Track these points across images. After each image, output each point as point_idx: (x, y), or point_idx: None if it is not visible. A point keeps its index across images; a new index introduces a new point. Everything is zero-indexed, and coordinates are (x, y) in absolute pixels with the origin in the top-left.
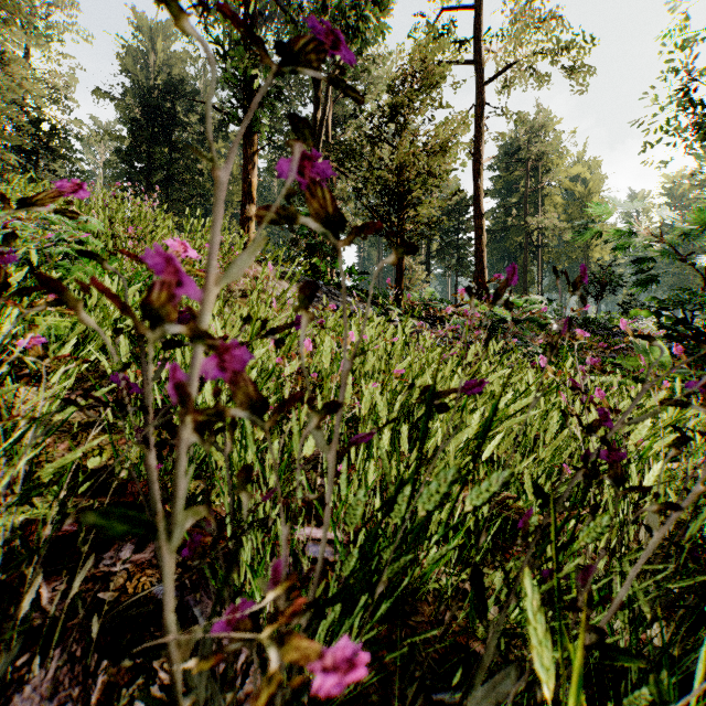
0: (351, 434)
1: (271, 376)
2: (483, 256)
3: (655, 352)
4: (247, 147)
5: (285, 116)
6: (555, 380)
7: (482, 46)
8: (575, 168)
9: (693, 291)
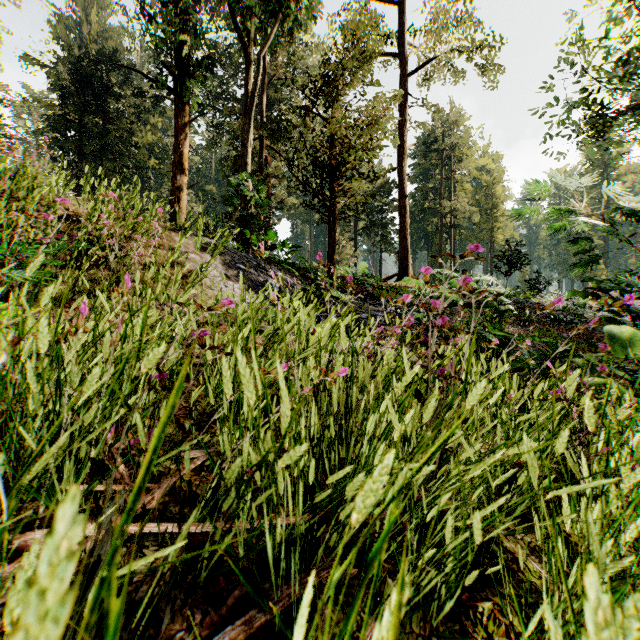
0: (259, 538)
1: (95, 445)
2: (407, 234)
3: (635, 346)
4: (178, 117)
5: (220, 94)
6: (599, 426)
7: (406, 41)
8: (482, 159)
9: (632, 273)
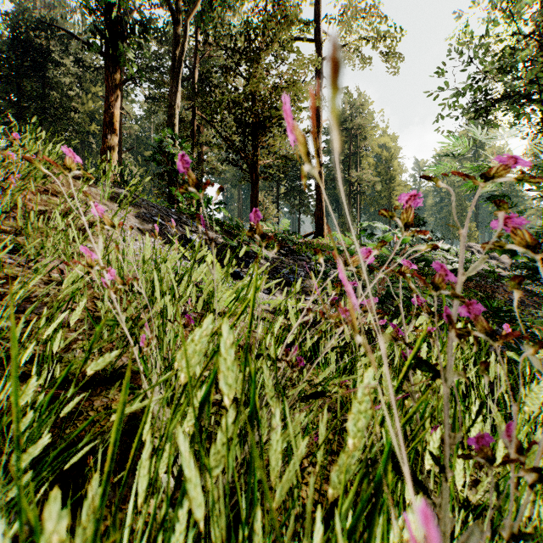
0: None
1: None
2: (322, 197)
3: None
4: (109, 79)
5: (156, 68)
6: None
7: (321, 29)
8: (382, 138)
9: None
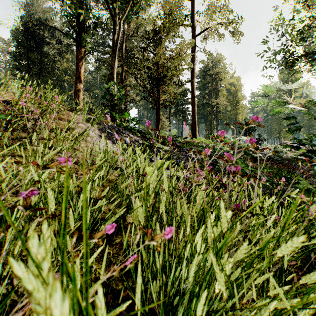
0: None
1: None
2: (195, 115)
3: None
4: (78, 53)
5: (101, 43)
6: None
7: (195, 19)
8: (231, 79)
9: None
